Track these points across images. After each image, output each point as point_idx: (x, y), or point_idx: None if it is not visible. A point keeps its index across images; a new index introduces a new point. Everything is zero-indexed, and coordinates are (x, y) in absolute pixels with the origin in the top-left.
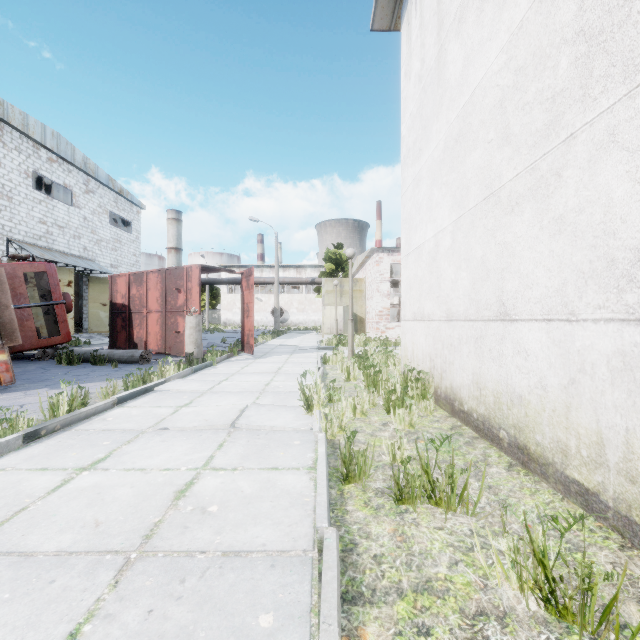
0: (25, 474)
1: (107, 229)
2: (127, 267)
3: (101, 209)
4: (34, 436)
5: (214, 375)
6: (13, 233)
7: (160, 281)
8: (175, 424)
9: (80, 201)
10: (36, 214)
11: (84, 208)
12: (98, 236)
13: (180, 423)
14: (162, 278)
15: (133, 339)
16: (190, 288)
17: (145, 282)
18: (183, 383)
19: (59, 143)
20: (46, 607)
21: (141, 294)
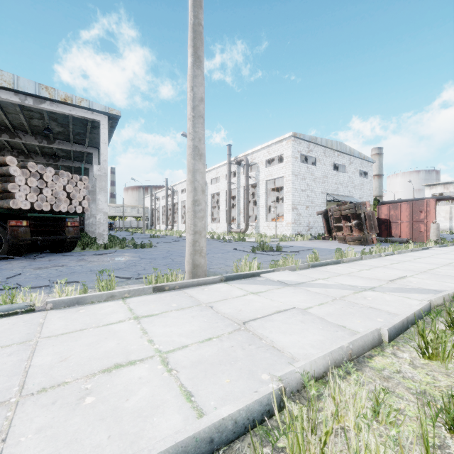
0: (420, 254)
1: (357, 179)
2: (366, 197)
3: (355, 170)
4: (411, 251)
5: (452, 248)
6: (327, 191)
7: (408, 207)
8: (450, 253)
9: (347, 169)
10: (333, 181)
11: (349, 172)
12: (354, 184)
13: (452, 253)
14: (409, 206)
15: (391, 234)
16: (428, 210)
17: (399, 208)
18: (440, 248)
19: (341, 146)
20: (451, 260)
21: (396, 214)
